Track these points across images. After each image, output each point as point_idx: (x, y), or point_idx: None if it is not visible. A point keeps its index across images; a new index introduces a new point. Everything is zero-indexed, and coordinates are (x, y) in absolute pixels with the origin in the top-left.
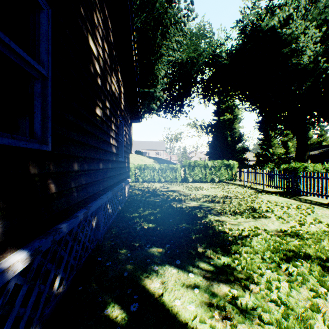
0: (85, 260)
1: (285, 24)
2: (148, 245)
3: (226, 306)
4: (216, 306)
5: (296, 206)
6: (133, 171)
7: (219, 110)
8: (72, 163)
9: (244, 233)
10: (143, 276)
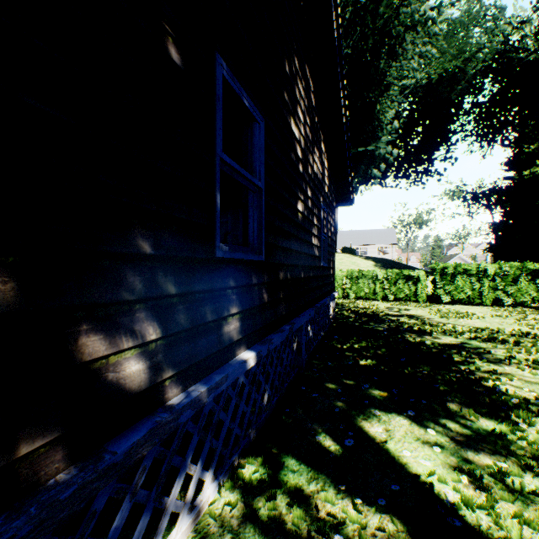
0: (287, 386)
1: None
2: (366, 385)
3: (485, 478)
4: (466, 472)
5: None
6: (339, 282)
7: (521, 156)
8: (278, 272)
9: None
10: (359, 418)
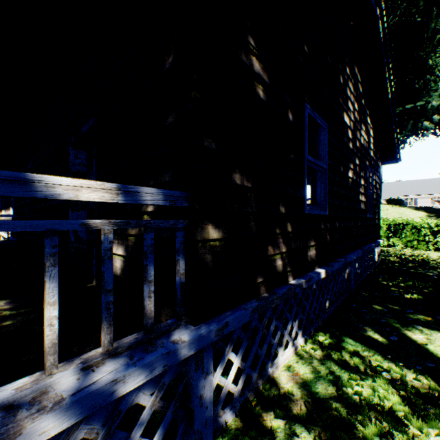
0: (341, 302)
1: None
2: (410, 310)
3: None
4: None
5: None
6: (384, 231)
7: None
8: (335, 221)
9: None
10: (402, 328)
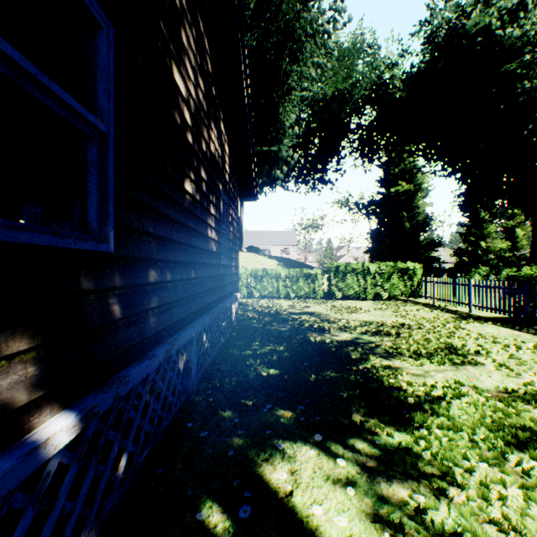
0: (168, 425)
1: (511, 21)
2: (268, 405)
3: (405, 523)
4: (385, 522)
5: (533, 345)
6: (244, 281)
7: (389, 176)
8: (147, 270)
9: (436, 391)
10: (259, 459)
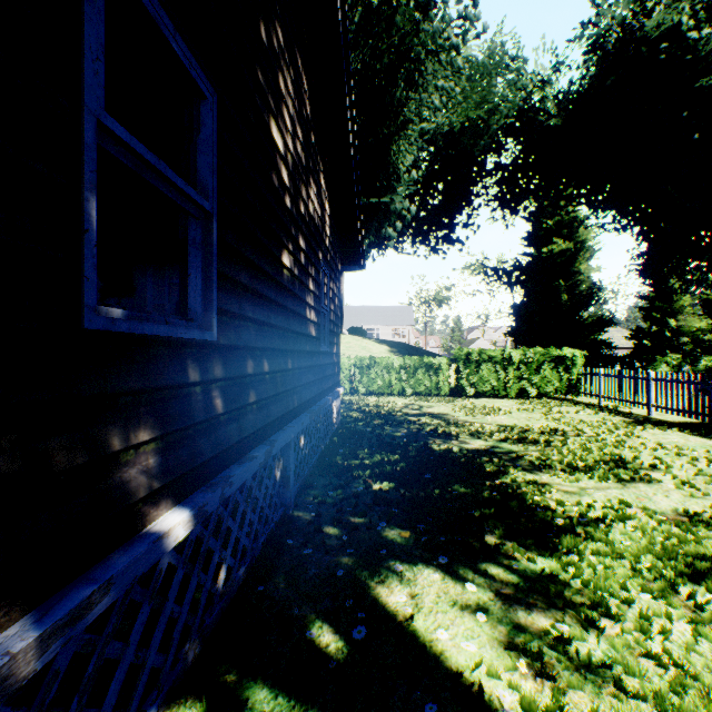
0: (265, 541)
1: (709, 18)
2: (382, 523)
3: (545, 653)
4: (521, 650)
5: None
6: (346, 372)
7: (540, 231)
8: (246, 360)
9: (594, 512)
10: (373, 580)
